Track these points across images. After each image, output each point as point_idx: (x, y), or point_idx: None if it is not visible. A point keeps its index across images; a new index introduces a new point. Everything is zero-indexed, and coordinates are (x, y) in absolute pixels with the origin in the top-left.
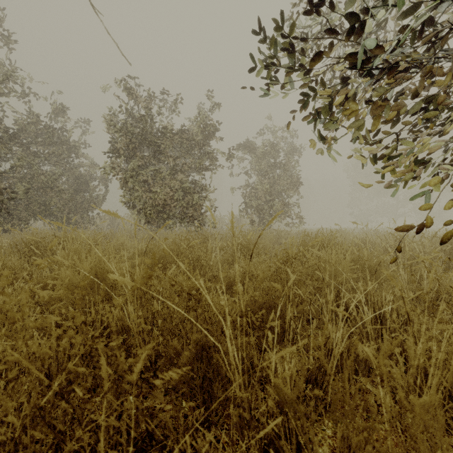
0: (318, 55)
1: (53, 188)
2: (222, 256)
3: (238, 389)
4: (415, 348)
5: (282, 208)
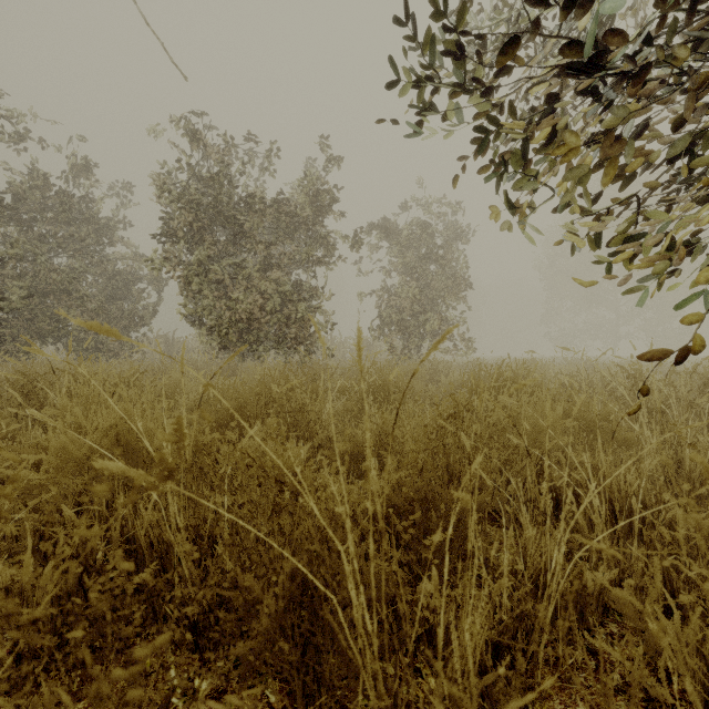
0: (514, 48)
1: (71, 293)
2: (343, 404)
3: (370, 683)
4: (698, 581)
5: (438, 325)
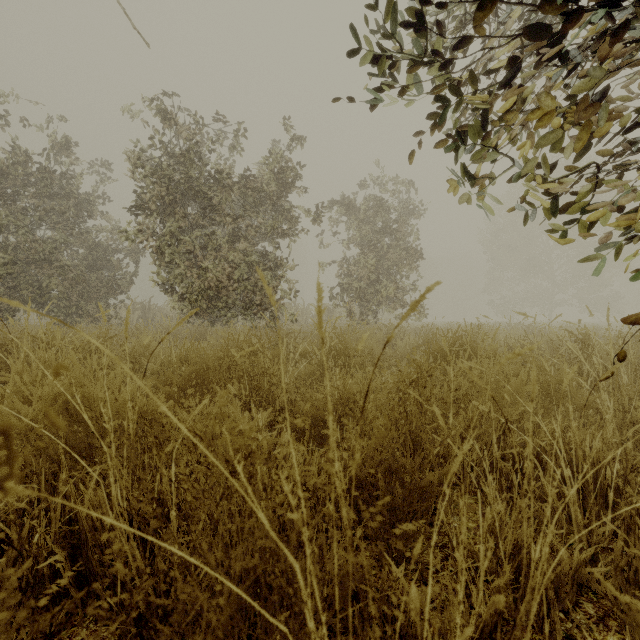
0: None
1: (52, 263)
2: (305, 367)
3: None
4: None
5: (393, 293)
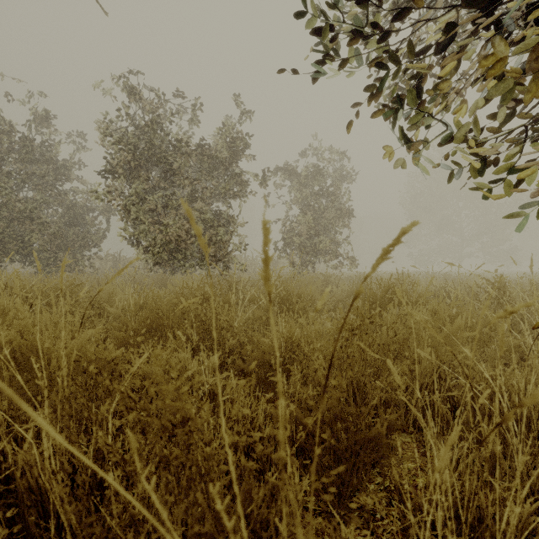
0: None
1: (33, 219)
2: (253, 311)
3: None
4: None
5: (329, 246)
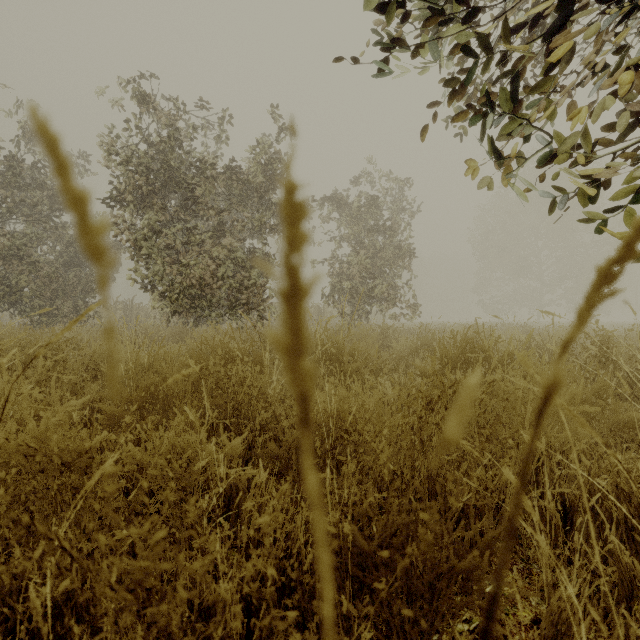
0: None
1: (22, 258)
2: None
3: None
4: None
5: (386, 292)
